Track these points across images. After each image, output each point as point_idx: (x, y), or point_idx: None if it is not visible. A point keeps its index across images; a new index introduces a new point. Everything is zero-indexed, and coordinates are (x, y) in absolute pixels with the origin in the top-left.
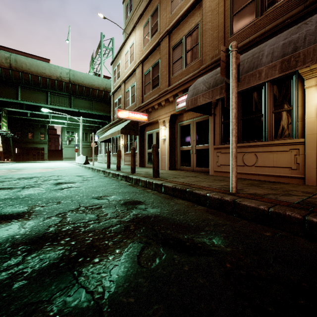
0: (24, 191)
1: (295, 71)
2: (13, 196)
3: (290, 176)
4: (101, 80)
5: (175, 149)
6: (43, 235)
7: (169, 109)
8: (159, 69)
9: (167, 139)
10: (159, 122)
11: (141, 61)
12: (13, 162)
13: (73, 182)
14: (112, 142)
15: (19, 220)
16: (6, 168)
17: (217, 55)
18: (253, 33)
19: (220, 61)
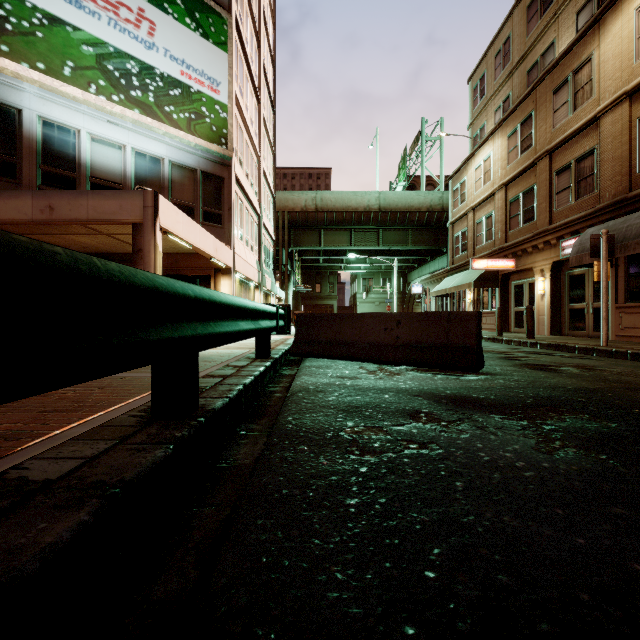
0: None
1: None
2: None
3: None
4: (424, 196)
5: (561, 307)
6: None
7: (549, 255)
8: (534, 197)
9: (546, 295)
10: (534, 271)
11: (505, 184)
12: None
13: None
14: (450, 296)
15: None
16: None
17: (620, 193)
18: None
19: (621, 204)
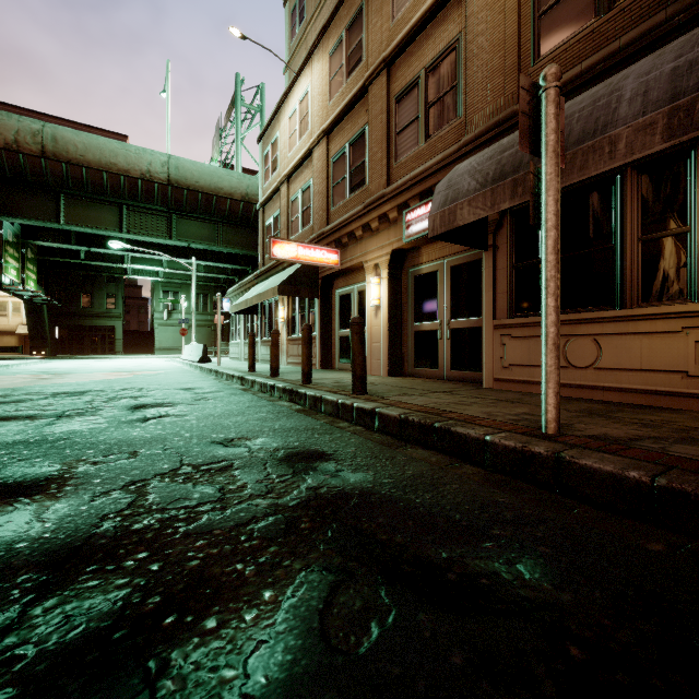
0: (60, 424)
1: (697, 138)
2: (33, 436)
3: (686, 393)
4: (237, 179)
5: (402, 328)
6: (84, 542)
7: (388, 238)
8: (365, 147)
9: (383, 307)
10: (366, 268)
11: (326, 131)
12: (50, 358)
13: (171, 404)
14: (261, 313)
15: (33, 499)
16: (33, 371)
17: (502, 109)
18: (589, 54)
19: (508, 122)
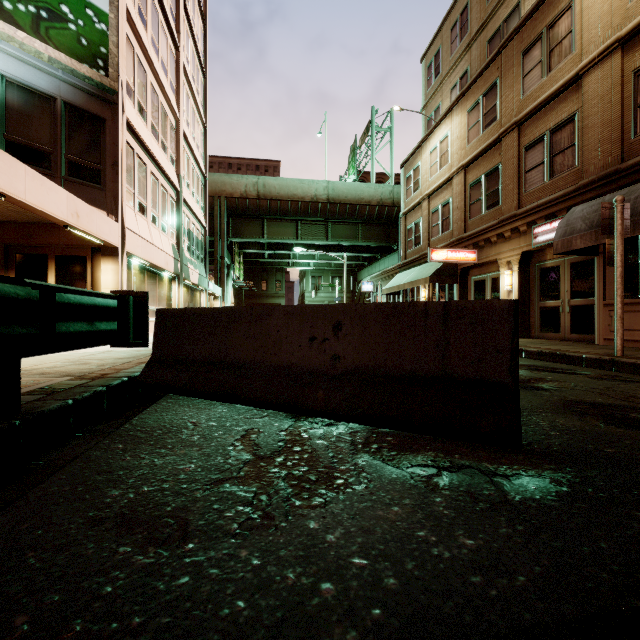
0: None
1: None
2: None
3: None
4: (374, 189)
5: (530, 305)
6: None
7: (518, 244)
8: (498, 179)
9: (514, 291)
10: (500, 263)
11: (464, 166)
12: None
13: None
14: (403, 293)
15: None
16: None
17: (609, 165)
18: None
19: (613, 177)
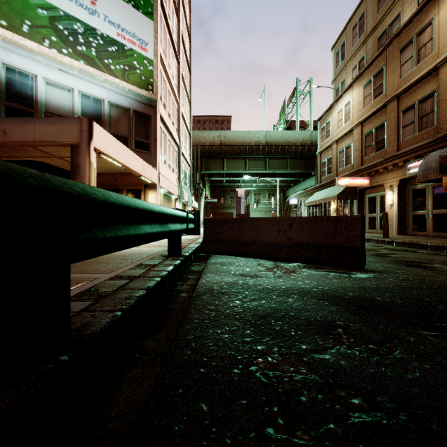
0: None
1: None
2: None
3: None
4: (298, 134)
5: (406, 213)
6: None
7: (397, 174)
8: (384, 131)
9: (395, 204)
10: (385, 186)
11: (361, 122)
12: None
13: None
14: (318, 205)
15: None
16: None
17: None
18: None
19: None
